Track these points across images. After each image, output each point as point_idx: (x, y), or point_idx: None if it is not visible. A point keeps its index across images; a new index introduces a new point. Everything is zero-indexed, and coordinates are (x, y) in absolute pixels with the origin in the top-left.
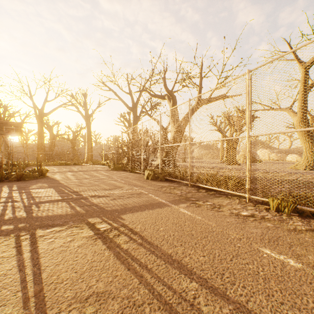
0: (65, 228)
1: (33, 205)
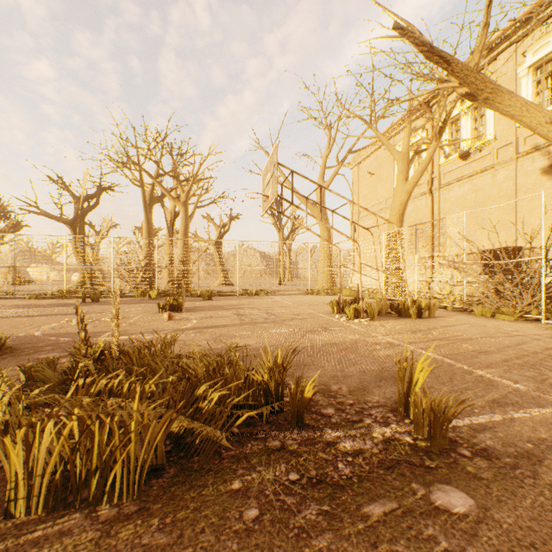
0: None
1: None
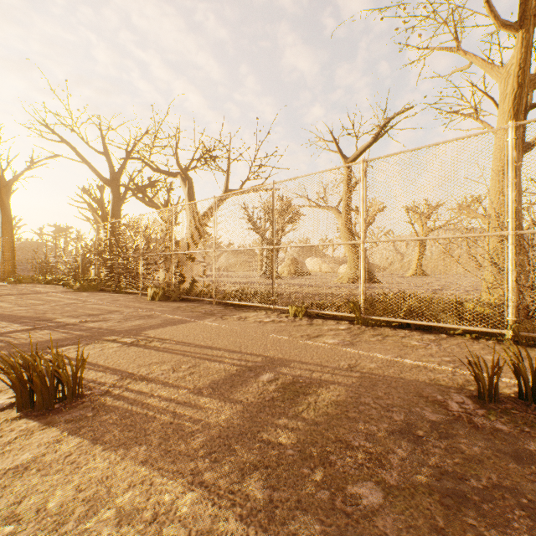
0: (82, 345)
1: None
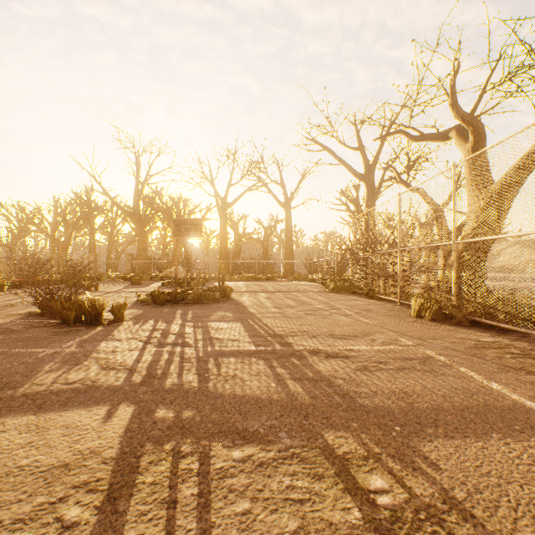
0: (271, 455)
1: (209, 358)
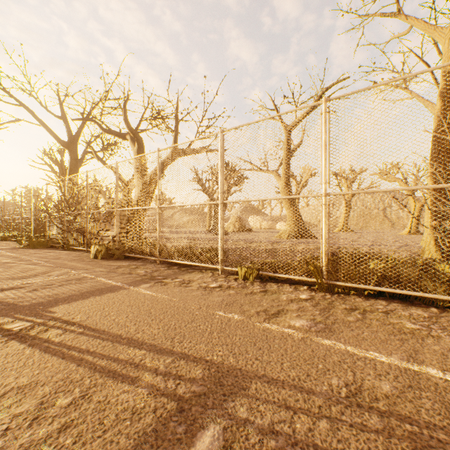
0: None
1: None
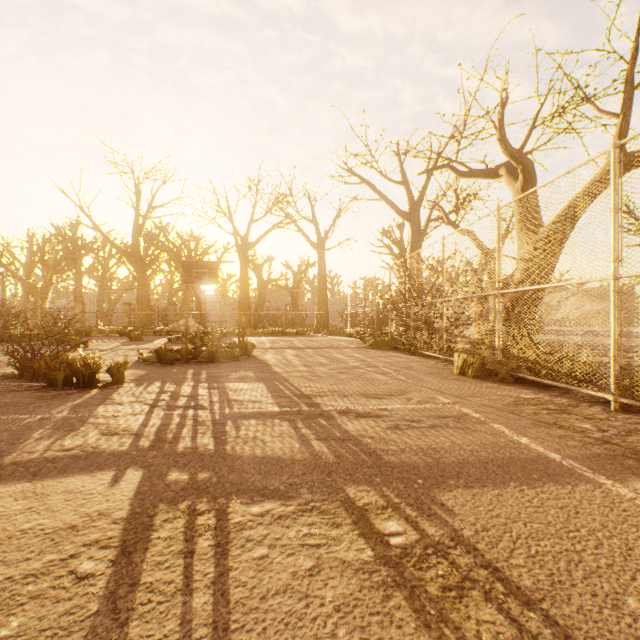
0: (291, 509)
1: (227, 421)
